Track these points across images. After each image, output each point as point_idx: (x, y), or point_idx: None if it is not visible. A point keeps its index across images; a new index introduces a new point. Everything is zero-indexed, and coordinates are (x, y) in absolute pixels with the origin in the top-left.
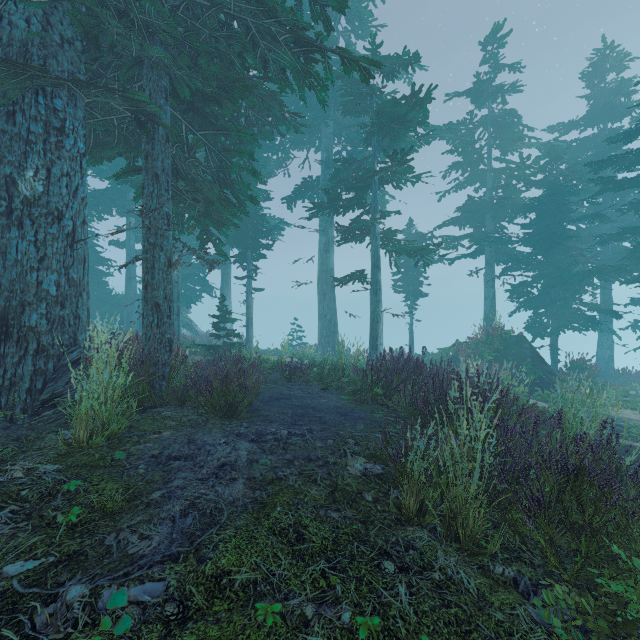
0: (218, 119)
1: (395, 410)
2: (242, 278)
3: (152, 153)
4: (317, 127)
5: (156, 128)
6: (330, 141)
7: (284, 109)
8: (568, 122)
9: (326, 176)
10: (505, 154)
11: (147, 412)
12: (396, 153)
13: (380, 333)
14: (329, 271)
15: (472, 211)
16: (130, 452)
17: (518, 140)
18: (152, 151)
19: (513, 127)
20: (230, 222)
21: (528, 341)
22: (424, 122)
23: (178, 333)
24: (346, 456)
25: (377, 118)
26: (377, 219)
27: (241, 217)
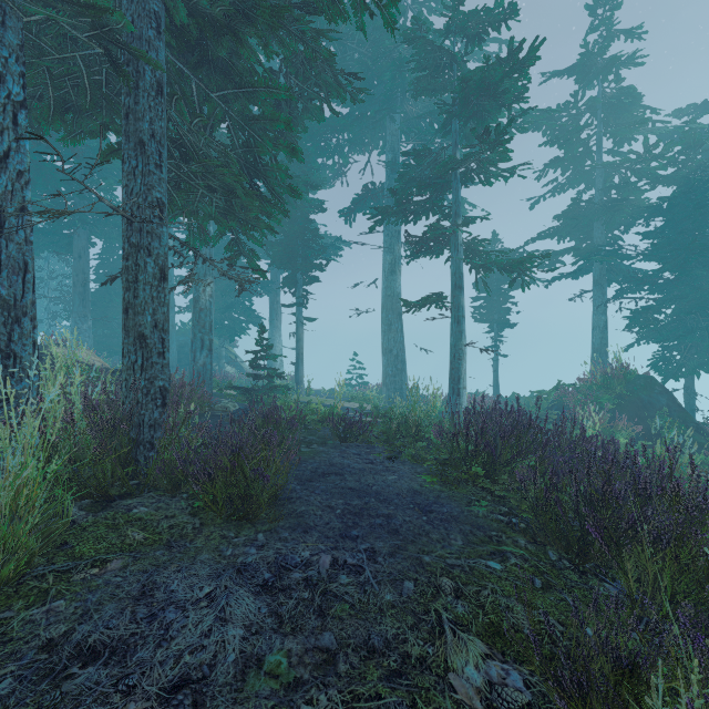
0: (243, 77)
1: (503, 498)
2: (291, 305)
3: (135, 109)
4: (381, 123)
5: (141, 72)
6: (397, 139)
7: (334, 54)
8: (703, 102)
9: (392, 182)
10: (620, 145)
11: (110, 509)
12: (488, 132)
13: (463, 373)
14: (395, 296)
15: (579, 217)
16: (6, 633)
17: (642, 123)
18: (135, 106)
19: (631, 110)
20: (262, 223)
21: (661, 384)
22: (522, 97)
23: (210, 372)
24: (443, 634)
25: (461, 90)
26: (460, 225)
27: (279, 218)
